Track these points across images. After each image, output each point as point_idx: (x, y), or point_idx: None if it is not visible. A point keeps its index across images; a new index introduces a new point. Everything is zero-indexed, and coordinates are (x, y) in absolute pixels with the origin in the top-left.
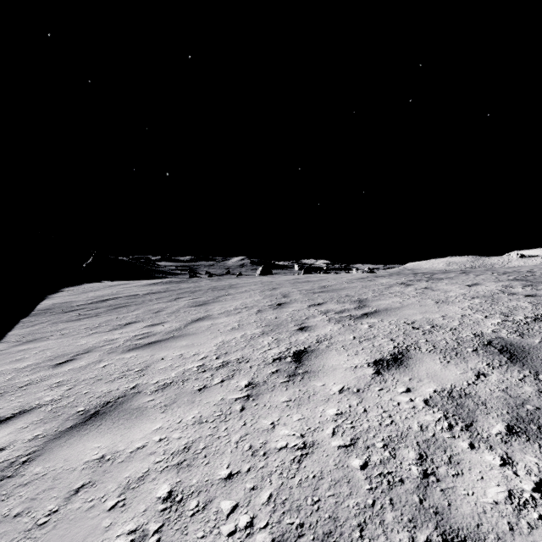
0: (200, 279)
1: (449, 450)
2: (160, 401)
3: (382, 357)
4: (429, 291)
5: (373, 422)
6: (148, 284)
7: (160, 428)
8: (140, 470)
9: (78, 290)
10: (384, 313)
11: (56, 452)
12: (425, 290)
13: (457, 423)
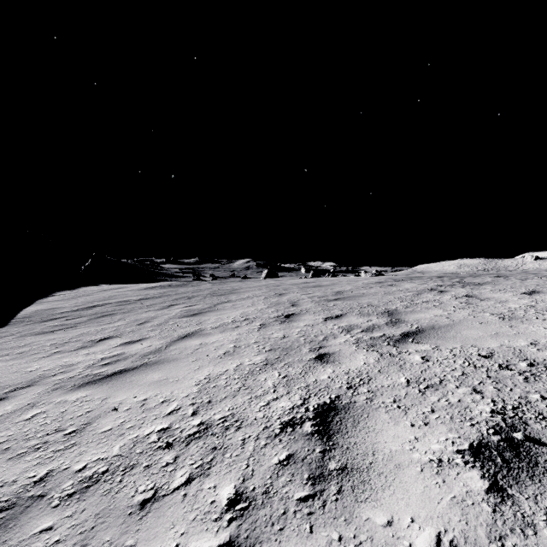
0: (201, 283)
1: None
2: (59, 538)
3: (481, 437)
4: (477, 301)
5: None
6: (145, 288)
7: None
8: None
9: (70, 294)
10: (434, 335)
11: None
12: (470, 299)
13: None
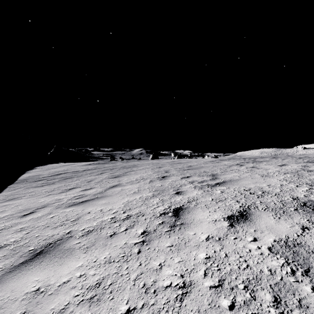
0: (116, 162)
1: (297, 293)
2: (84, 244)
3: (232, 214)
4: (255, 169)
5: (233, 265)
6: (85, 164)
7: (81, 265)
8: (62, 303)
9: (44, 168)
10: (229, 183)
11: (7, 284)
12: (253, 168)
13: (298, 269)
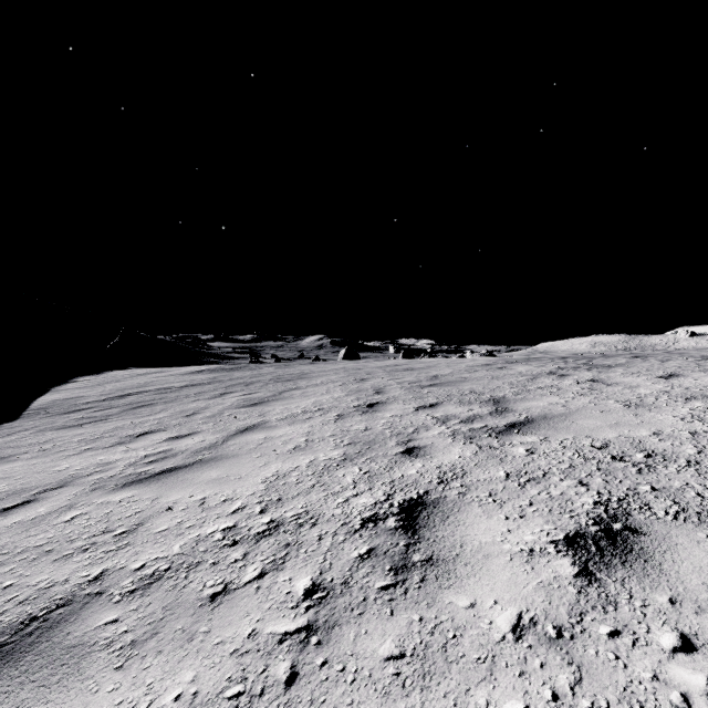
0: (261, 366)
1: None
2: (127, 628)
3: (579, 528)
4: (603, 386)
5: None
6: (190, 372)
7: None
8: None
9: (94, 380)
10: (545, 425)
11: None
12: (595, 385)
13: None
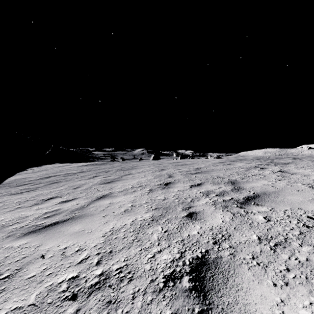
0: (114, 162)
1: None
2: None
3: None
4: (289, 175)
5: None
6: (81, 165)
7: None
8: None
9: (37, 169)
10: (268, 199)
11: None
12: (283, 174)
13: None
